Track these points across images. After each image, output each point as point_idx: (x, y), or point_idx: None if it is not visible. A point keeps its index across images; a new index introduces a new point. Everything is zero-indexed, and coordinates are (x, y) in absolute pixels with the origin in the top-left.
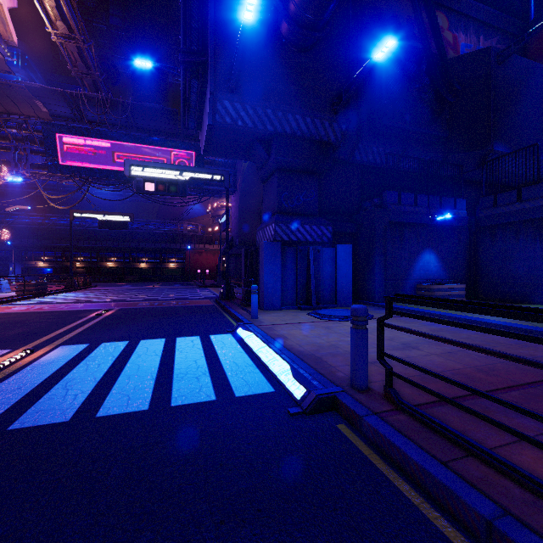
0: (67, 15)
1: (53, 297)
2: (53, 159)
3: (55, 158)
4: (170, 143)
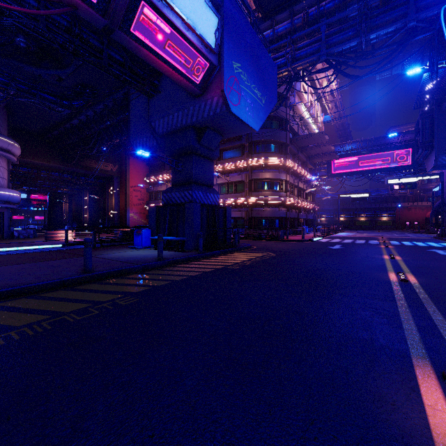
0: (338, 105)
1: (342, 233)
2: (329, 171)
3: (330, 171)
4: (393, 148)
